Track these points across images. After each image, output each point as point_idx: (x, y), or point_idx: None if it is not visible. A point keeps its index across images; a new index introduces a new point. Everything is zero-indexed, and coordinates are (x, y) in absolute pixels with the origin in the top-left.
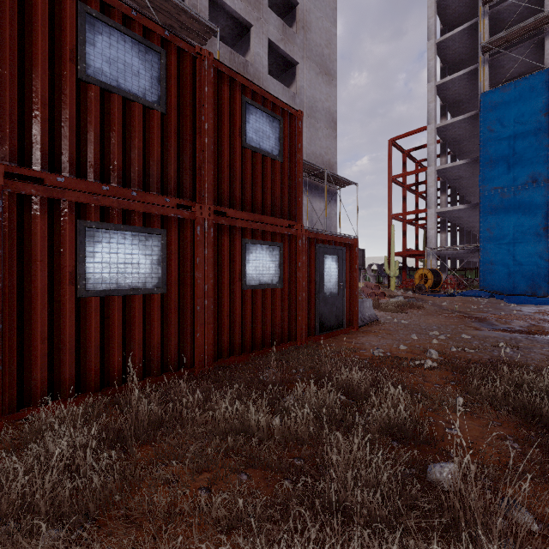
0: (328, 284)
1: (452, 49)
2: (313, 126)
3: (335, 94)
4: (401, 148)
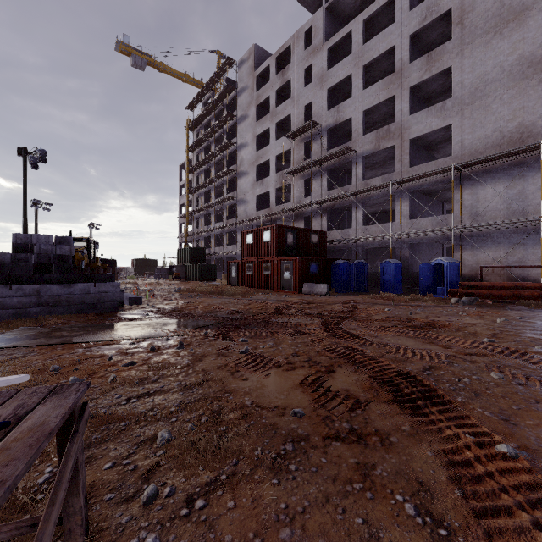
0: (286, 274)
1: None
2: (479, 108)
3: (540, 22)
4: None
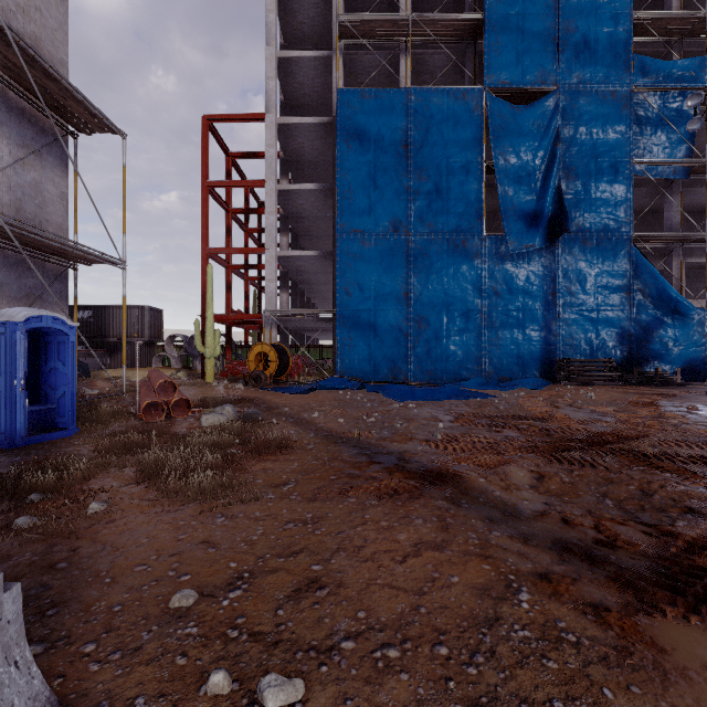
0: None
1: (298, 19)
2: None
3: None
4: (225, 146)
